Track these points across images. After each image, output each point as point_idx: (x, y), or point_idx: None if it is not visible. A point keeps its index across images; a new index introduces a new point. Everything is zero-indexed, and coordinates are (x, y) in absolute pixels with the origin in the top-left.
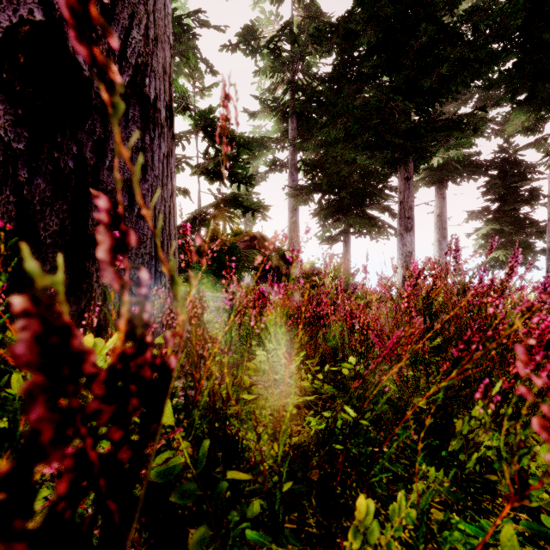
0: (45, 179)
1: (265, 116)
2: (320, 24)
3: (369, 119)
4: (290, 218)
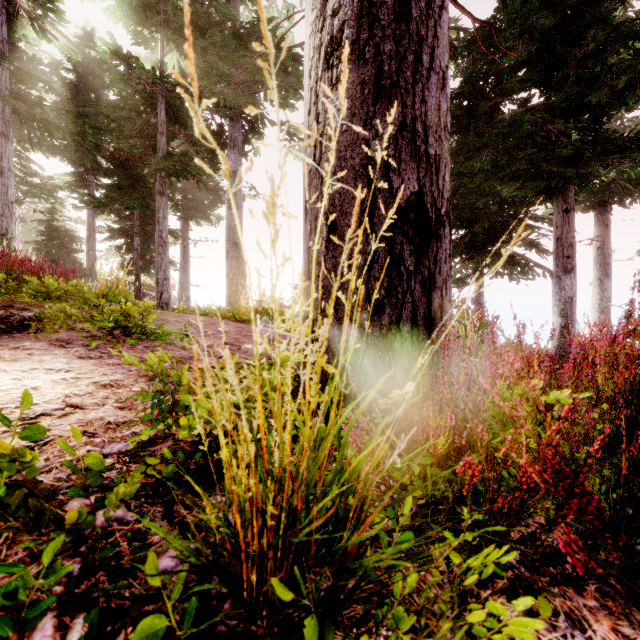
0: (419, 285)
1: None
2: None
3: (522, 148)
4: None
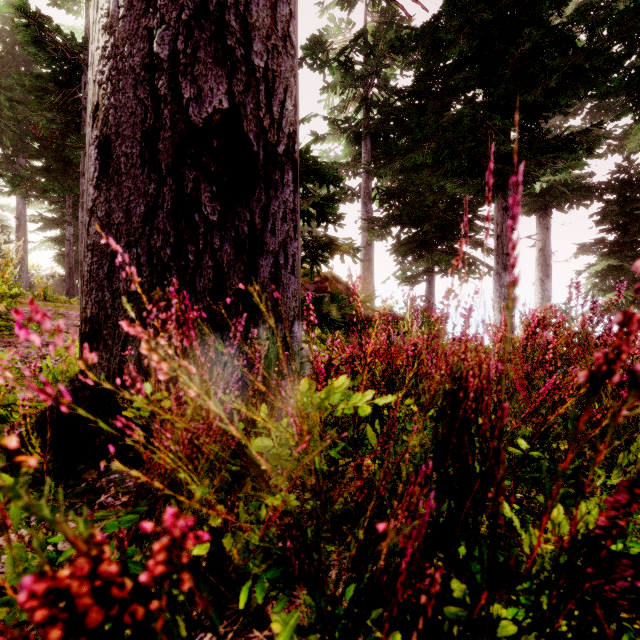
0: (230, 245)
1: (334, 138)
2: (398, 30)
3: (462, 141)
4: (363, 255)
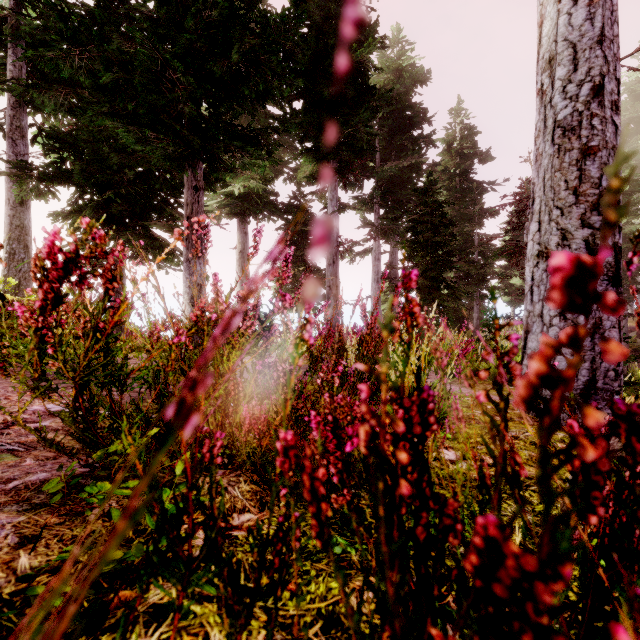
0: None
1: None
2: None
3: (131, 71)
4: (9, 217)
